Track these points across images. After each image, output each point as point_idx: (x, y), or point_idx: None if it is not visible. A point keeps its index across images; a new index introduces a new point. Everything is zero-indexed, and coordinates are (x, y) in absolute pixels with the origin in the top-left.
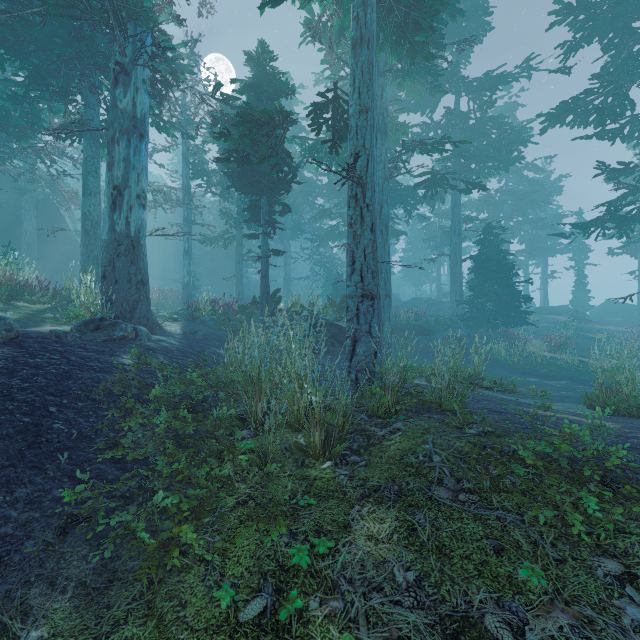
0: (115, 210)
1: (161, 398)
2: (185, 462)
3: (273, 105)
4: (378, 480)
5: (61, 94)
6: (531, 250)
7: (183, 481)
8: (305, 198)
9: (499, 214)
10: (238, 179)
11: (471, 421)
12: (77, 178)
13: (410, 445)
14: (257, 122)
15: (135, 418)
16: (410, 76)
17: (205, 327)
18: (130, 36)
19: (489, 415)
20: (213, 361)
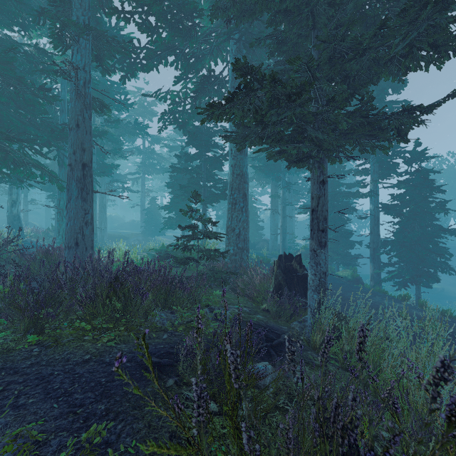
0: (13, 207)
1: None
2: None
3: None
4: None
5: None
6: None
7: None
8: None
9: None
10: (47, 189)
11: None
12: None
13: None
14: None
15: None
16: (113, 158)
17: (32, 239)
18: None
19: None
20: None
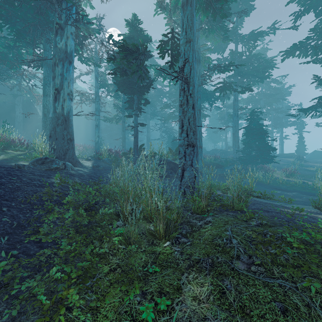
0: (56, 101)
1: (71, 202)
2: (79, 242)
3: (140, 48)
4: (198, 255)
5: (31, 43)
6: (274, 124)
7: (76, 256)
8: (157, 98)
9: (258, 106)
10: (122, 86)
11: (252, 217)
12: (42, 88)
13: (217, 232)
14: (130, 51)
15: (53, 214)
16: (212, 31)
17: (105, 163)
18: (63, 9)
19: (262, 213)
20: (106, 181)
